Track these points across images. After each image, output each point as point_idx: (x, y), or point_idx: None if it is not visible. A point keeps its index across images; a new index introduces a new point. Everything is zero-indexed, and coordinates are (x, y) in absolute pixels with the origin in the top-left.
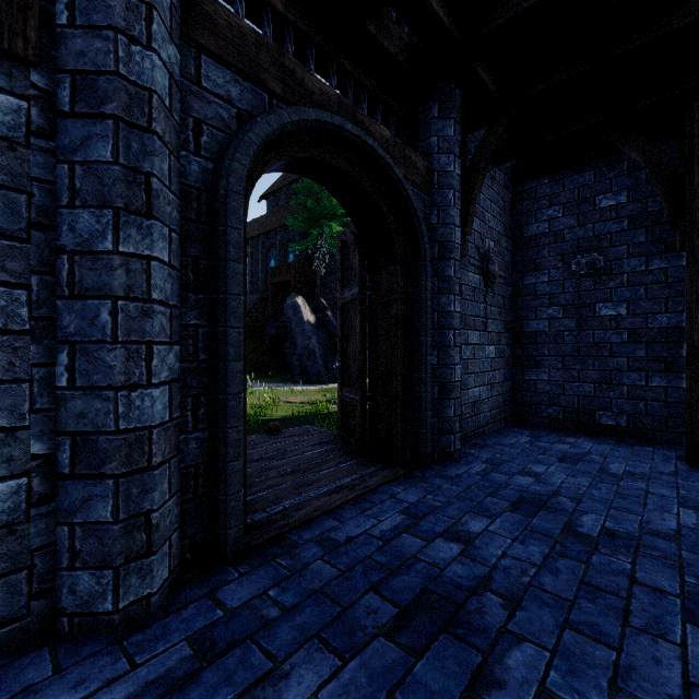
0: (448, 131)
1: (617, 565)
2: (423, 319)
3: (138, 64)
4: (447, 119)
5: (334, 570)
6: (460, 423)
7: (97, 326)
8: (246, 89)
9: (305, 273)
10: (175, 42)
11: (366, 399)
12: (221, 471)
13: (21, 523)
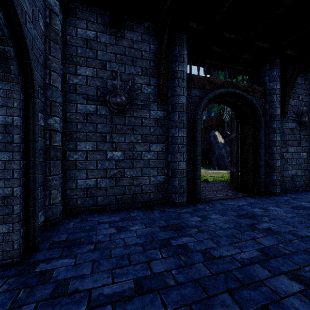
0: (273, 73)
1: None
2: (260, 143)
3: (181, 100)
4: (273, 69)
5: (223, 207)
6: (279, 182)
7: (175, 150)
8: (200, 91)
9: (219, 120)
10: (186, 90)
11: (239, 171)
12: (195, 181)
13: (163, 184)
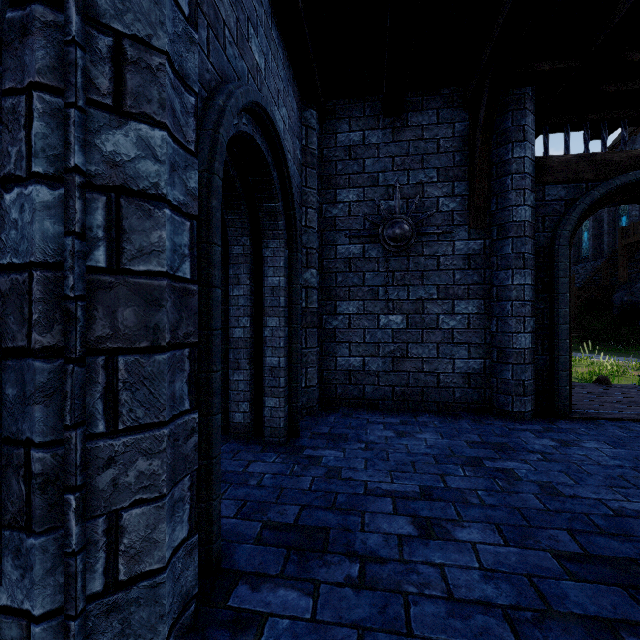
0: None
1: None
2: None
3: (519, 214)
4: None
5: (624, 434)
6: None
7: (505, 311)
8: (570, 188)
9: None
10: (533, 191)
11: None
12: (555, 375)
13: (481, 374)
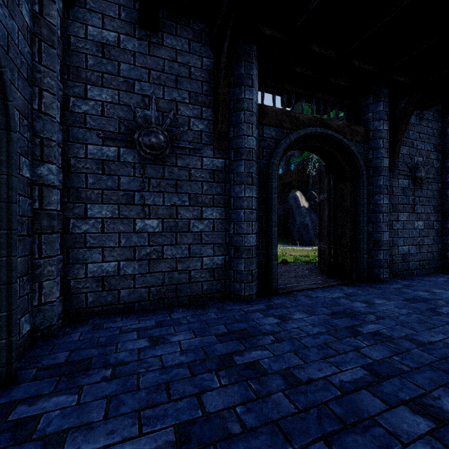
0: (379, 108)
1: (446, 320)
2: (361, 208)
3: (249, 142)
4: (378, 102)
5: (310, 302)
6: (387, 263)
7: (240, 217)
8: (277, 131)
9: (301, 176)
10: (257, 128)
11: (331, 247)
12: (270, 264)
13: (223, 268)
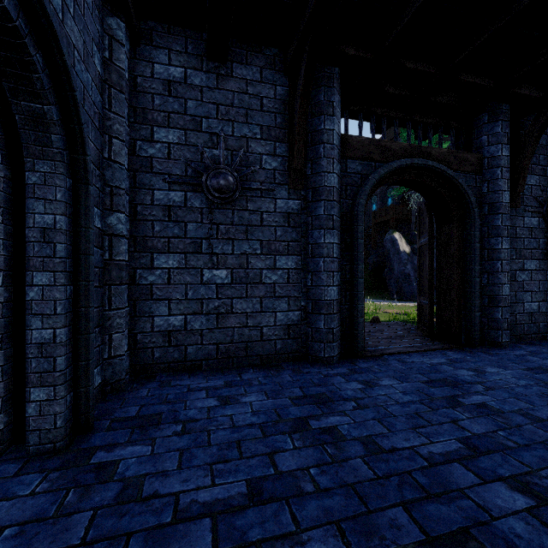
0: (496, 130)
1: None
2: (472, 255)
3: (330, 180)
4: (495, 122)
5: (403, 367)
6: (508, 324)
7: (319, 266)
8: (364, 165)
9: (401, 213)
10: (339, 162)
11: (433, 303)
12: (355, 321)
13: (299, 325)
